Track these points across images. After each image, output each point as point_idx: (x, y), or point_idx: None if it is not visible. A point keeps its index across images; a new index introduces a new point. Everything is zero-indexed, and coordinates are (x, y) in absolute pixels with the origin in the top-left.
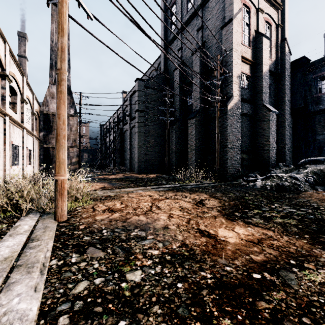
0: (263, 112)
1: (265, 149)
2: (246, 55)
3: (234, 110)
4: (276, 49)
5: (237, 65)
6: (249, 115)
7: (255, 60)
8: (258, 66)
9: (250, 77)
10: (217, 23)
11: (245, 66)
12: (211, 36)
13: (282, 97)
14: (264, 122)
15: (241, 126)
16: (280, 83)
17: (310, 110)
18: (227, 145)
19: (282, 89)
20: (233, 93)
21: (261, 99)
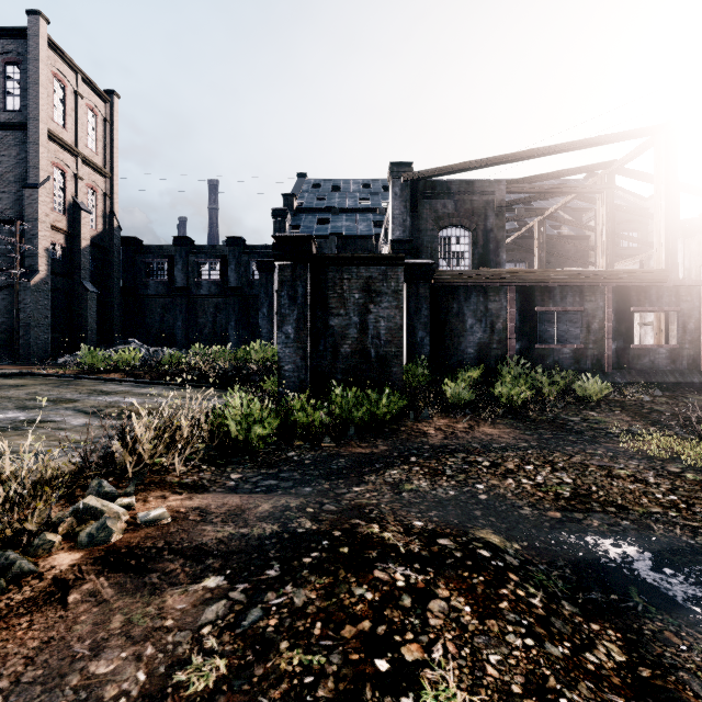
0: (82, 290)
1: (84, 329)
2: (59, 223)
3: (41, 286)
4: (104, 219)
5: (46, 237)
6: (65, 290)
7: (73, 230)
8: (77, 239)
9: (66, 248)
10: (17, 170)
11: (58, 236)
12: (8, 180)
13: (111, 273)
14: (83, 301)
15: (54, 302)
16: (109, 258)
17: (141, 293)
18: (31, 323)
19: (111, 265)
20: (40, 268)
21: (80, 275)
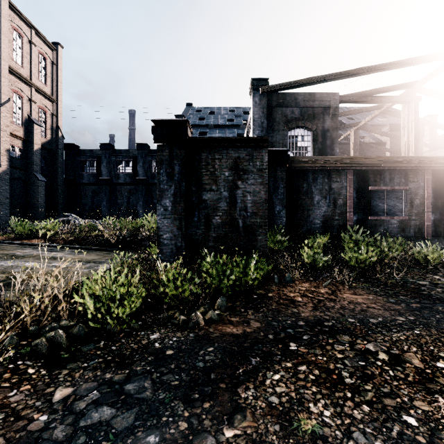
0: (34, 179)
1: (36, 207)
2: (18, 132)
3: (3, 176)
4: (52, 131)
5: (6, 141)
6: (22, 179)
7: (28, 137)
8: (31, 144)
9: (23, 150)
10: None
11: (17, 141)
12: None
13: (56, 168)
14: (35, 187)
15: (13, 187)
16: (55, 158)
17: (78, 182)
18: None
19: (57, 163)
20: (2, 163)
21: (33, 169)
